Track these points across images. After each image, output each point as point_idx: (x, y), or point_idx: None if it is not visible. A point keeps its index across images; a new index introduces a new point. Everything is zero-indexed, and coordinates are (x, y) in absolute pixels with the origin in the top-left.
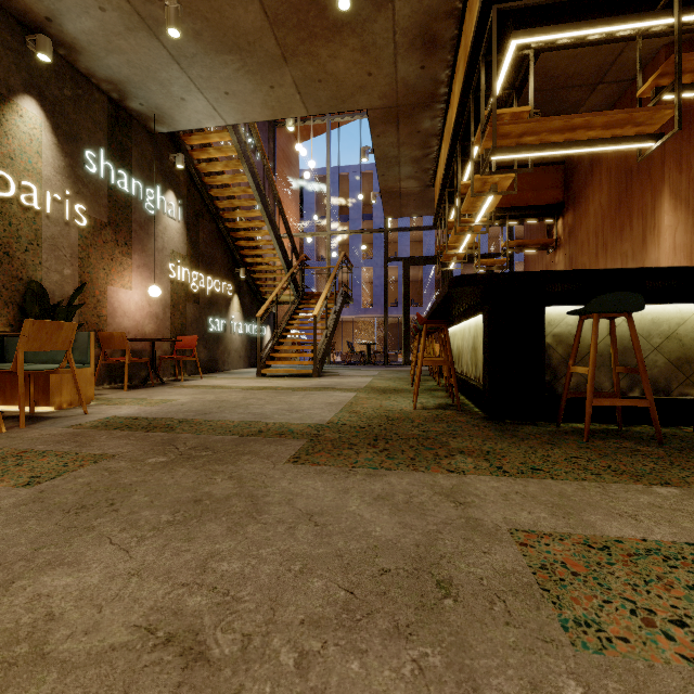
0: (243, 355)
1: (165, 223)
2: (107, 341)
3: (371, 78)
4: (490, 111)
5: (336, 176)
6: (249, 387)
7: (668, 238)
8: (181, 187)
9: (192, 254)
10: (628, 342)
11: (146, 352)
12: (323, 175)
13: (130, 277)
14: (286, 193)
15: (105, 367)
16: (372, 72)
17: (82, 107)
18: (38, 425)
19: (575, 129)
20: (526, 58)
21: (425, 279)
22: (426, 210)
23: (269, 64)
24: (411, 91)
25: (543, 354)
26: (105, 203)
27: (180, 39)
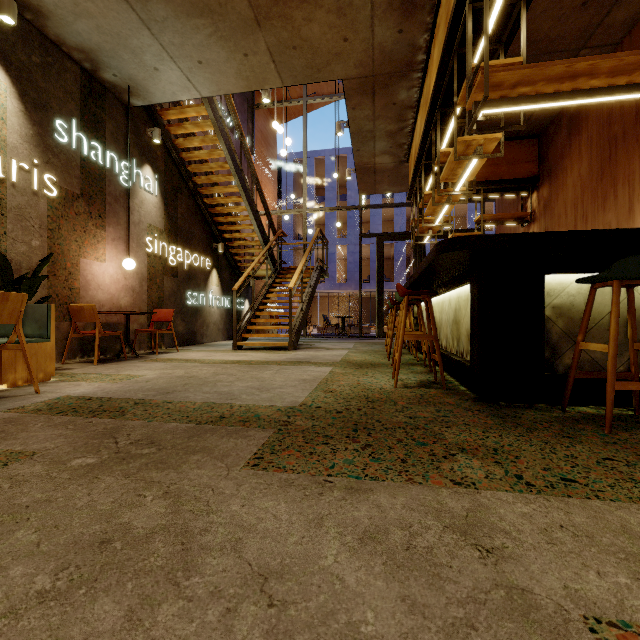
0: (222, 327)
1: (141, 197)
2: (78, 313)
3: (347, 44)
4: (481, 58)
5: (313, 159)
6: (223, 361)
7: None
8: (159, 161)
9: (170, 228)
10: (639, 314)
11: (122, 325)
12: (300, 158)
13: (105, 249)
14: (265, 173)
15: (78, 340)
16: (348, 37)
17: (53, 76)
18: None
19: (576, 77)
20: (516, 6)
21: (396, 256)
22: (400, 187)
23: (242, 29)
24: (388, 59)
25: (543, 327)
26: (78, 174)
27: (149, 0)
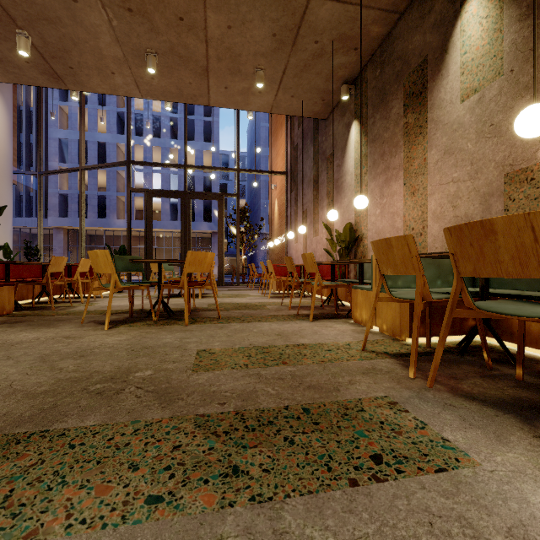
0: None
1: None
2: None
3: None
4: None
5: None
6: None
7: None
8: None
9: None
10: None
11: None
12: None
13: None
14: None
15: None
16: None
17: None
18: (439, 394)
19: None
20: None
21: None
22: None
23: None
24: None
25: None
26: None
27: None
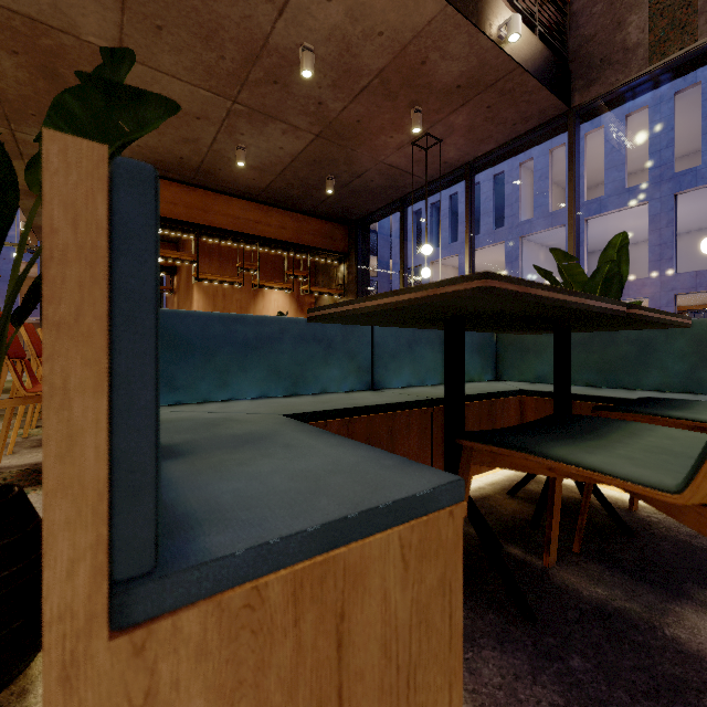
0: None
1: None
2: None
3: None
4: None
5: None
6: None
7: (196, 304)
8: None
9: None
10: None
11: None
12: None
13: None
14: None
15: None
16: None
17: None
18: None
19: None
20: None
21: None
22: None
23: None
24: None
25: None
26: None
27: None
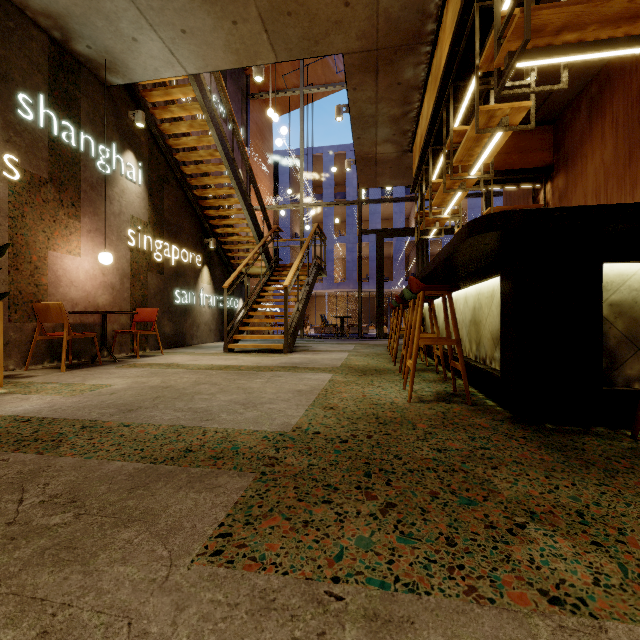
0: (214, 328)
1: (123, 186)
2: (43, 313)
3: (348, 10)
4: None
5: (310, 156)
6: (209, 366)
7: None
8: (142, 148)
9: (155, 221)
10: None
11: (100, 326)
12: (298, 155)
13: (79, 242)
14: (260, 167)
15: (46, 343)
16: (350, 0)
17: (14, 43)
18: None
19: (637, 18)
20: None
21: (395, 255)
22: (402, 180)
23: None
24: (394, 28)
25: (600, 330)
26: (46, 156)
27: None
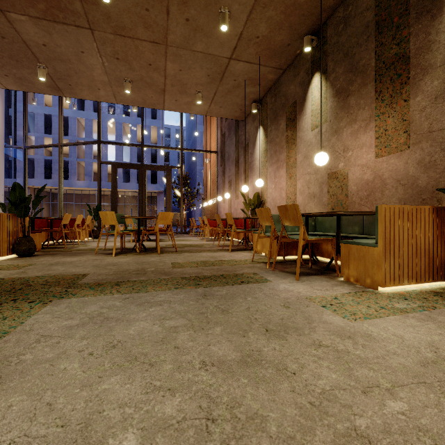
0: None
1: None
2: None
3: None
4: None
5: None
6: None
7: None
8: None
9: None
10: None
11: None
12: None
13: None
14: None
15: None
16: None
17: None
18: (274, 271)
19: None
20: None
21: None
22: None
23: None
24: None
25: None
26: None
27: None
